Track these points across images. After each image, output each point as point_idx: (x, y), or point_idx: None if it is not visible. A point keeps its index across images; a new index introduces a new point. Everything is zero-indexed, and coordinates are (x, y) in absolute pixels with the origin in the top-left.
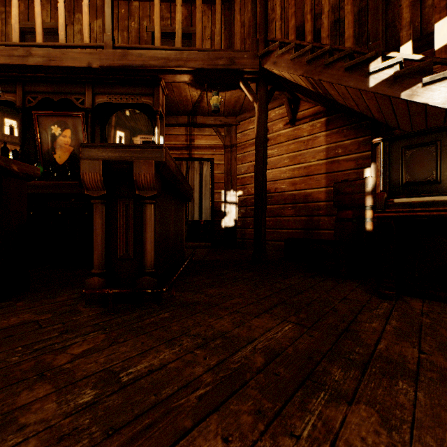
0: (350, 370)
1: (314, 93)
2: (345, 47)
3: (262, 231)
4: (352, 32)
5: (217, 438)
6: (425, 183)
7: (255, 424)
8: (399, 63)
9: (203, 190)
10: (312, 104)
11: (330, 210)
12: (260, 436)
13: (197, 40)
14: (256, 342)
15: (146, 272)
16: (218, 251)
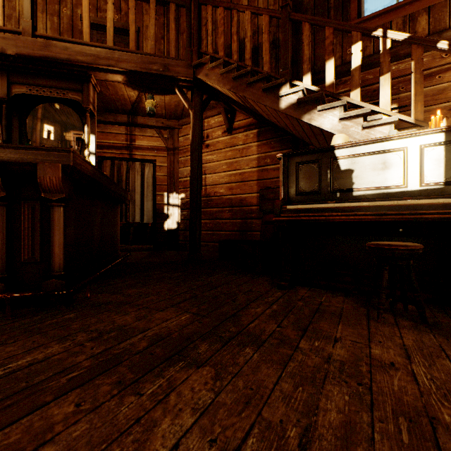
0: (216, 344)
1: (245, 106)
2: (263, 71)
3: (197, 233)
4: (268, 58)
5: (71, 405)
6: (311, 193)
7: (111, 391)
8: (302, 91)
9: (145, 191)
10: (246, 116)
11: (260, 214)
12: (111, 398)
13: (130, 42)
14: (149, 331)
15: (53, 274)
16: (159, 253)
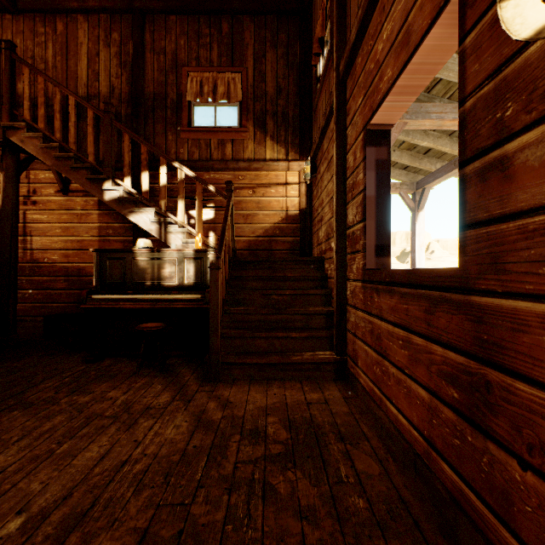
0: None
1: None
2: (88, 160)
3: (11, 312)
4: (93, 150)
5: None
6: (118, 283)
7: None
8: (123, 190)
9: None
10: None
11: None
12: None
13: None
14: None
15: None
16: None
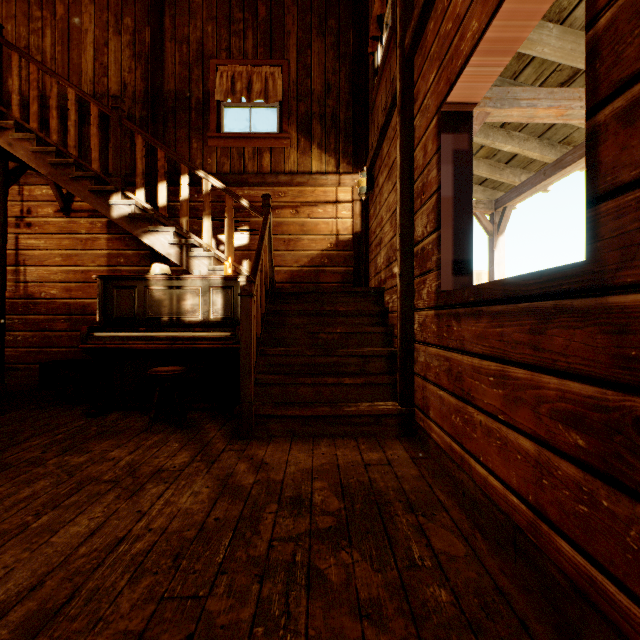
0: None
1: None
2: (92, 168)
3: None
4: (99, 156)
5: None
6: (128, 319)
7: None
8: (135, 205)
9: None
10: None
11: None
12: None
13: None
14: None
15: None
16: None
